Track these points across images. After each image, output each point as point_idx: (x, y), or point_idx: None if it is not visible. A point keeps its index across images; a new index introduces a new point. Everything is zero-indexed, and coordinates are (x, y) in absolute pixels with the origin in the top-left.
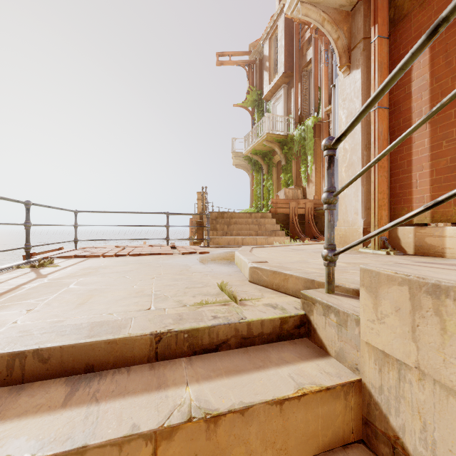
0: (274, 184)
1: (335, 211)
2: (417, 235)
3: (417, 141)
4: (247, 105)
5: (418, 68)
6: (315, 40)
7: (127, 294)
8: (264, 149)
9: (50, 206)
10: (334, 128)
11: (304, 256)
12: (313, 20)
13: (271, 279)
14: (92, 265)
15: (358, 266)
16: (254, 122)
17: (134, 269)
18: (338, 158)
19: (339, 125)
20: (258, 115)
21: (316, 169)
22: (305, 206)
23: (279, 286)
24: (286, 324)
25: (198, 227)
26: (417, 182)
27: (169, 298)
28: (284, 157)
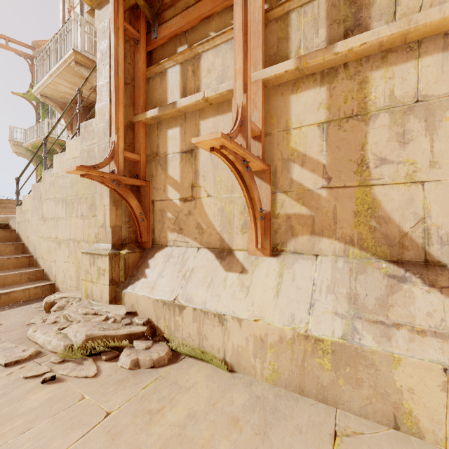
0: None
1: None
2: None
3: None
4: (30, 98)
5: None
6: None
7: None
8: (47, 147)
9: None
10: None
11: None
12: (50, 104)
13: (3, 219)
14: None
15: None
16: (38, 117)
17: None
18: None
19: None
20: (44, 112)
21: None
22: None
23: (6, 221)
24: (1, 225)
25: None
26: None
27: None
28: None
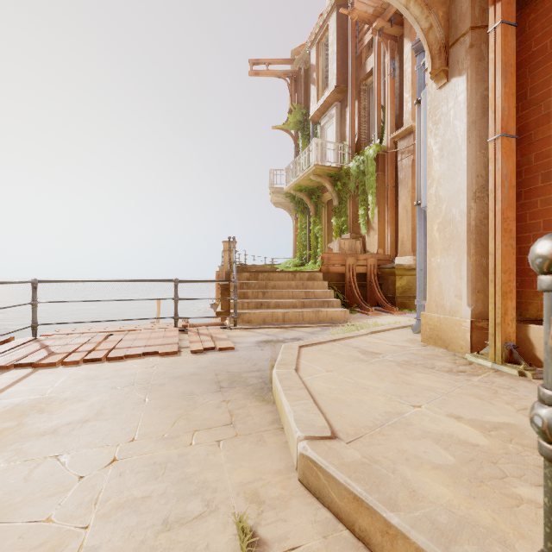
0: (324, 229)
1: (418, 284)
2: None
3: None
4: (289, 128)
5: None
6: (378, 45)
7: None
8: (311, 184)
9: None
10: (419, 164)
11: (389, 385)
12: None
13: (350, 510)
14: (27, 397)
15: (516, 452)
16: (297, 150)
17: (91, 416)
18: (425, 209)
19: (428, 159)
20: (304, 140)
21: (379, 212)
22: (366, 263)
23: (370, 539)
24: None
25: (223, 292)
26: None
27: None
28: (337, 195)
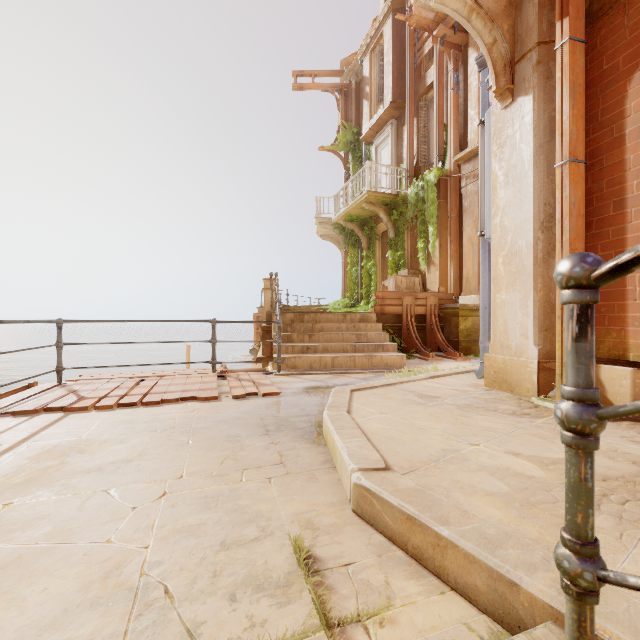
0: (378, 265)
1: (482, 324)
2: (639, 384)
3: (637, 220)
4: (338, 149)
5: (639, 94)
6: (440, 55)
7: (79, 588)
8: (363, 214)
9: (4, 321)
10: (483, 191)
11: (447, 426)
12: (454, 11)
13: (403, 531)
14: (64, 439)
15: None
16: (347, 174)
17: (135, 456)
18: (489, 240)
19: (493, 186)
20: (355, 163)
21: (441, 245)
22: (426, 302)
23: (422, 555)
24: None
25: (264, 335)
26: (637, 290)
27: (172, 609)
28: (393, 226)
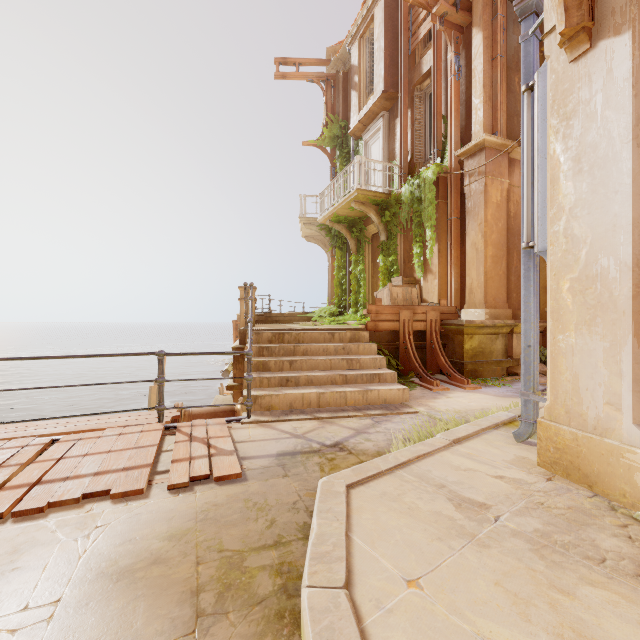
0: (367, 270)
1: (524, 368)
2: None
3: None
4: (324, 144)
5: None
6: (438, 38)
7: None
8: (352, 214)
9: None
10: (530, 185)
11: None
12: None
13: None
14: None
15: None
16: (334, 171)
17: None
18: (541, 254)
19: (551, 177)
20: (342, 159)
21: (440, 251)
22: (425, 317)
23: None
24: None
25: (236, 358)
26: None
27: None
28: (385, 228)
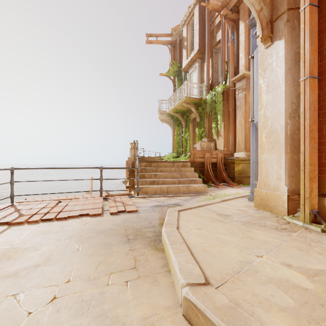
0: (191, 135)
1: (252, 170)
2: None
3: None
4: (170, 75)
5: None
6: (224, 25)
7: None
8: (183, 109)
9: None
10: (252, 96)
11: (239, 239)
12: None
13: None
14: (1, 247)
15: None
16: (175, 88)
17: (42, 262)
18: (256, 124)
19: (259, 93)
20: (178, 82)
21: (224, 125)
22: (217, 156)
23: None
24: None
25: (130, 174)
26: None
27: None
28: (199, 115)
